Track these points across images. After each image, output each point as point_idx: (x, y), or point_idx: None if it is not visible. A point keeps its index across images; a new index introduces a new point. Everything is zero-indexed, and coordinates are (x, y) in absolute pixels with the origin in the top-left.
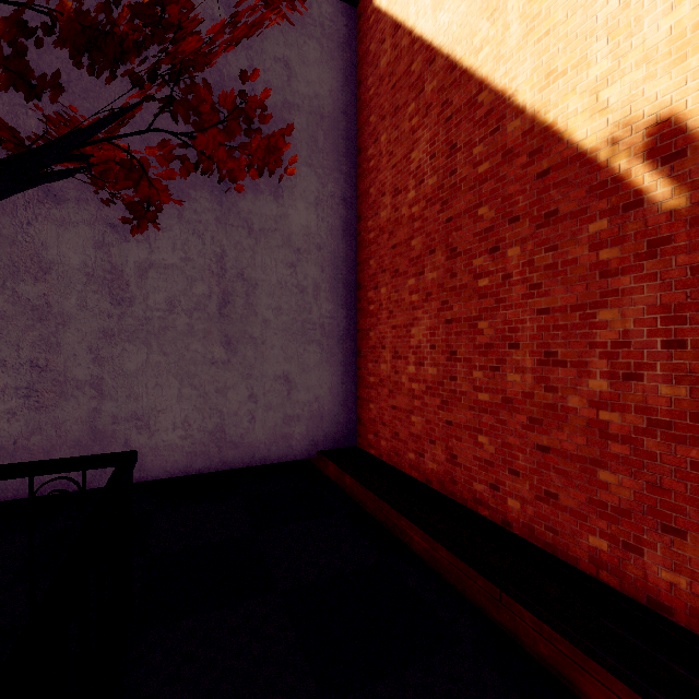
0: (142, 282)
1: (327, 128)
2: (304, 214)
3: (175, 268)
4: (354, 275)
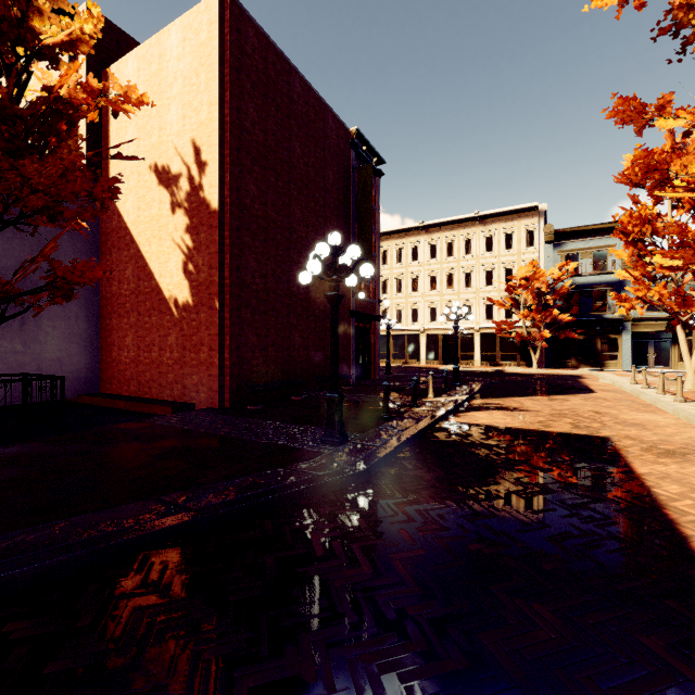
0: None
1: (83, 241)
2: None
3: None
4: (99, 311)
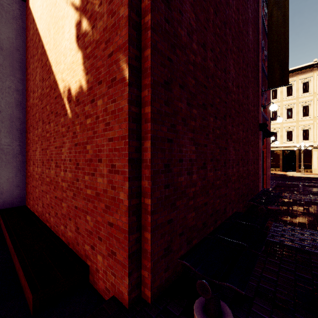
0: None
1: (5, 55)
2: None
3: None
4: (24, 126)
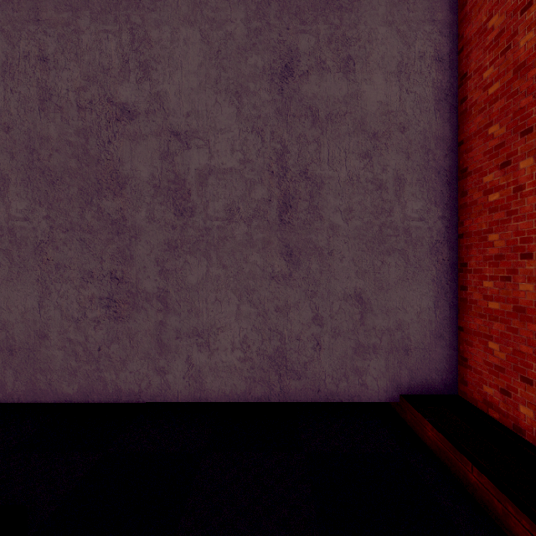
0: (202, 190)
1: None
2: (381, 88)
3: (233, 171)
4: (453, 160)
